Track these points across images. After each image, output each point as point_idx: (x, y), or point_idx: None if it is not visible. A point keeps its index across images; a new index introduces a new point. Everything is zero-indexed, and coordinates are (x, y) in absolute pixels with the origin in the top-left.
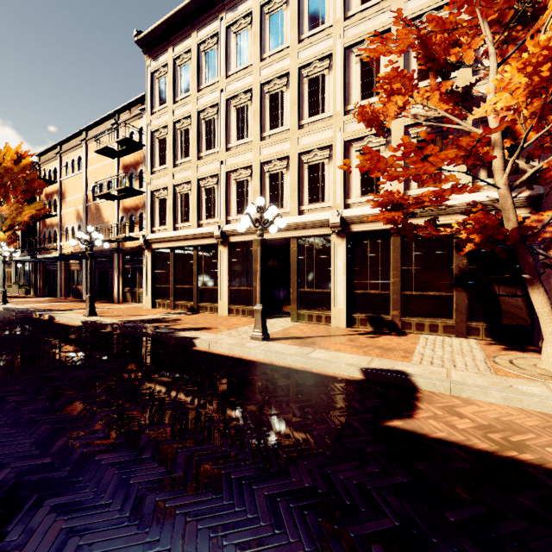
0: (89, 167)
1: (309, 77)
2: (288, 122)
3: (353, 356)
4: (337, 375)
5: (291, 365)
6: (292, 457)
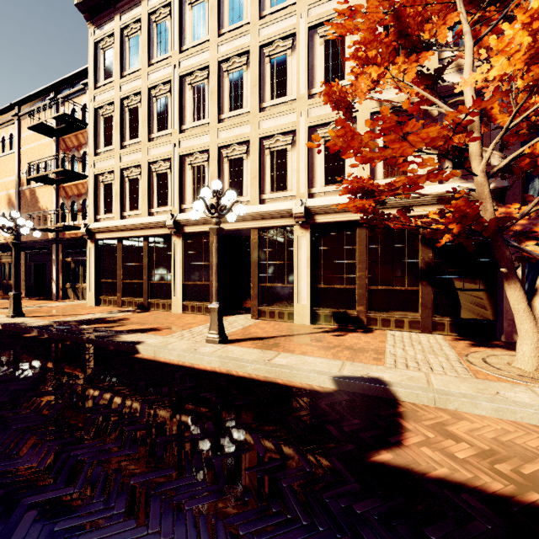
0: (22, 147)
1: (270, 56)
2: (248, 104)
3: (321, 361)
4: (306, 386)
5: (251, 374)
6: (254, 537)
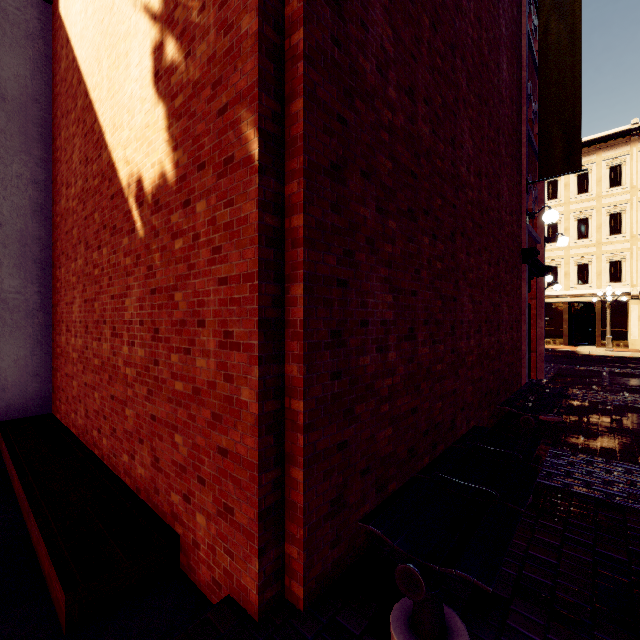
0: None
1: (609, 213)
2: (592, 236)
3: None
4: None
5: None
6: None
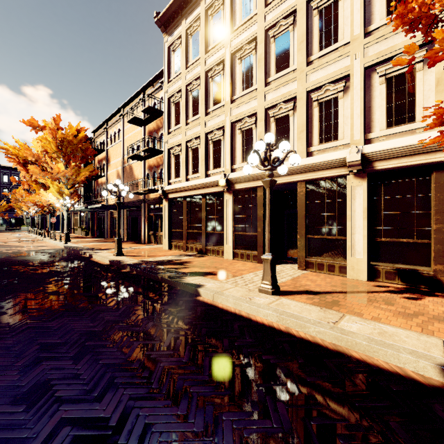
0: (125, 136)
1: (319, 8)
2: (295, 61)
3: (407, 334)
4: (395, 369)
5: (315, 337)
6: None
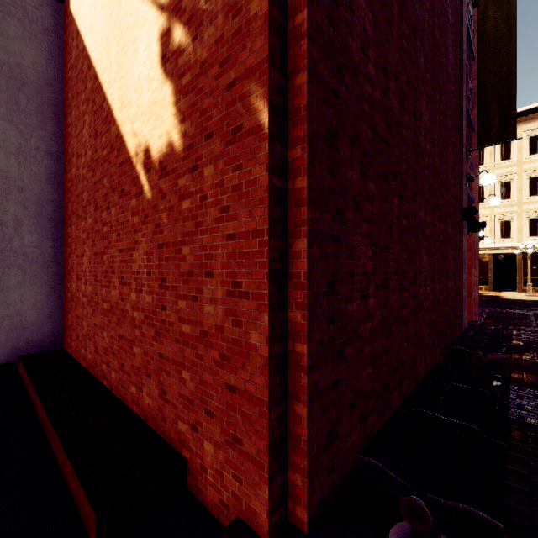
0: None
1: (529, 177)
2: (514, 196)
3: None
4: None
5: None
6: None
